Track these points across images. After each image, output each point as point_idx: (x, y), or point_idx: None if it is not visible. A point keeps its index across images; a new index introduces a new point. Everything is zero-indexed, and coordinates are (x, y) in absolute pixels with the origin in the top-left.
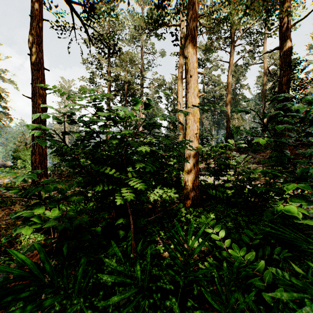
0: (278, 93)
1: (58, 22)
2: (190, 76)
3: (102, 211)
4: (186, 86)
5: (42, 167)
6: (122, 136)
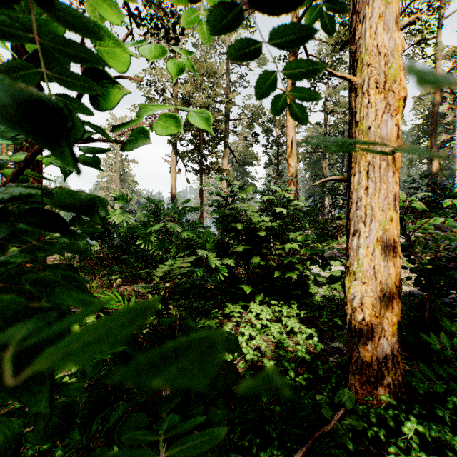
0: None
1: None
2: None
3: None
4: (352, 4)
5: None
6: None
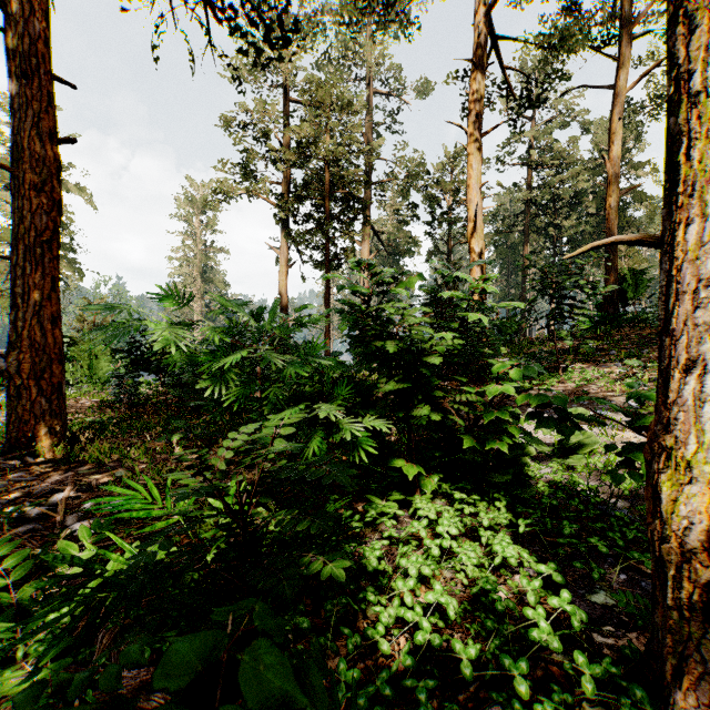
0: None
1: None
2: None
3: None
4: None
5: (44, 390)
6: None
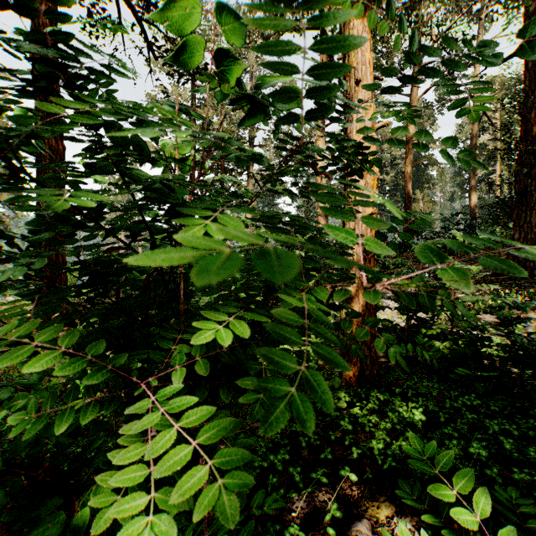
0: (520, 141)
1: (92, 14)
2: (357, 81)
3: (126, 421)
4: None
5: None
6: (147, 182)
